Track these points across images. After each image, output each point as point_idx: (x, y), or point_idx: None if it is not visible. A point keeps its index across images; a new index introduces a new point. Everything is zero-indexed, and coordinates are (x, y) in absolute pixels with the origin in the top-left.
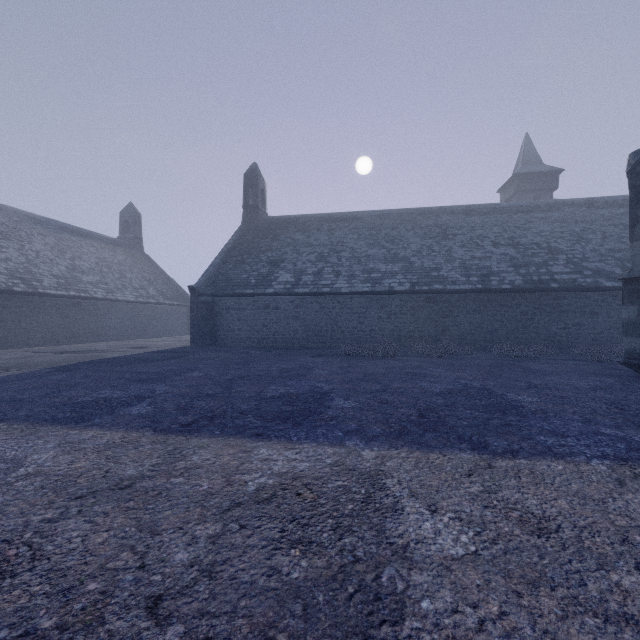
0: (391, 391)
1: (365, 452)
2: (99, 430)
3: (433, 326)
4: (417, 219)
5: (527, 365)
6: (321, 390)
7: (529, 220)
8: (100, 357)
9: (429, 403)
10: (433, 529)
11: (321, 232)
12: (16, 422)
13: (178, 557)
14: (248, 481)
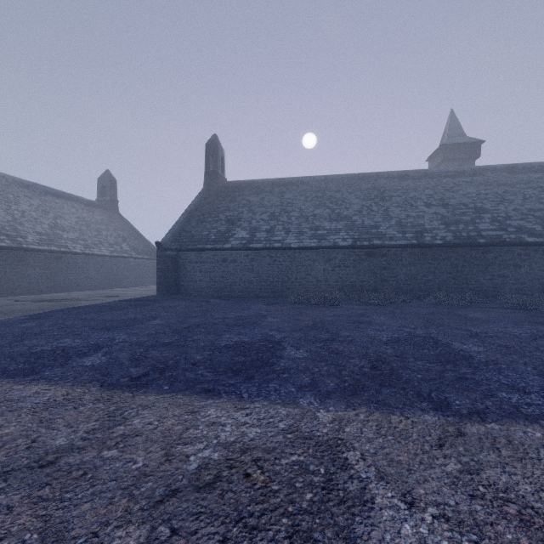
0: (340, 340)
1: (321, 413)
2: (45, 385)
3: (373, 277)
4: (357, 183)
5: (462, 313)
6: (273, 339)
7: (457, 183)
8: (73, 305)
9: (379, 353)
10: (416, 536)
11: (273, 194)
12: None
13: None
14: (190, 455)
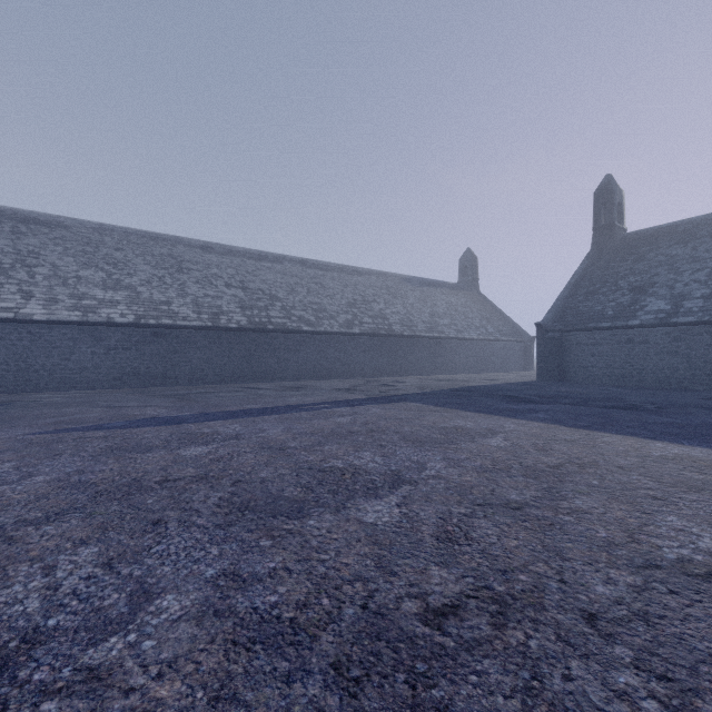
0: None
1: None
2: (527, 421)
3: None
4: None
5: None
6: None
7: None
8: (470, 385)
9: None
10: None
11: None
12: (474, 412)
13: (622, 462)
14: (651, 452)
